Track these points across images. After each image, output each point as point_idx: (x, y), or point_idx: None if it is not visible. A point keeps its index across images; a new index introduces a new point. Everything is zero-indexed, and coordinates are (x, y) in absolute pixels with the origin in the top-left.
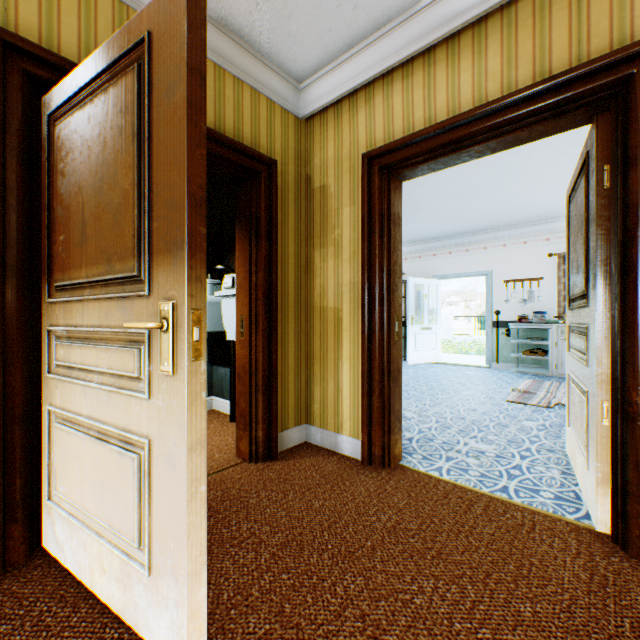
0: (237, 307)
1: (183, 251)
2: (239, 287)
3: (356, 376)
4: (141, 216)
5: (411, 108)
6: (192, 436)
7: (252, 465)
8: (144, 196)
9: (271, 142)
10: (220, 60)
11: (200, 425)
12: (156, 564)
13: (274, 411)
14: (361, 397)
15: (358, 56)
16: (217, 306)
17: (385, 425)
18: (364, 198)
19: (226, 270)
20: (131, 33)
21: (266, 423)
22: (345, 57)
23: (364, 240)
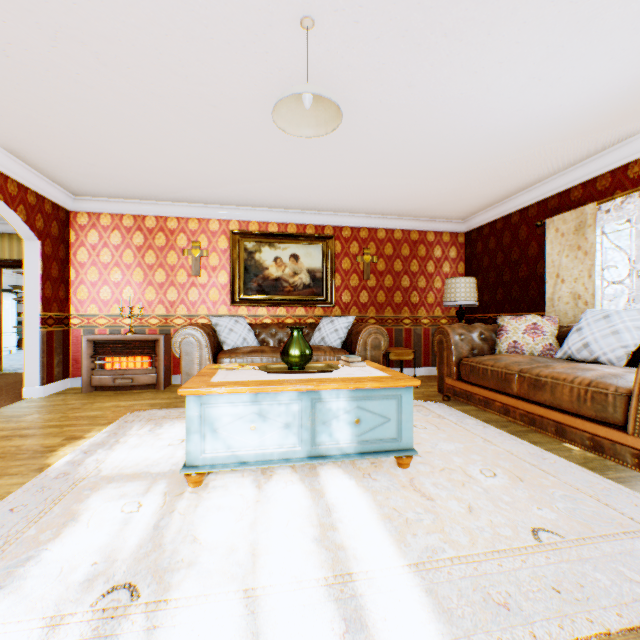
0: None
1: None
2: None
3: None
4: None
5: (5, 249)
6: None
7: None
8: None
9: None
10: None
11: None
12: None
13: None
14: None
15: None
16: None
17: None
18: None
19: None
20: None
21: None
22: None
23: None
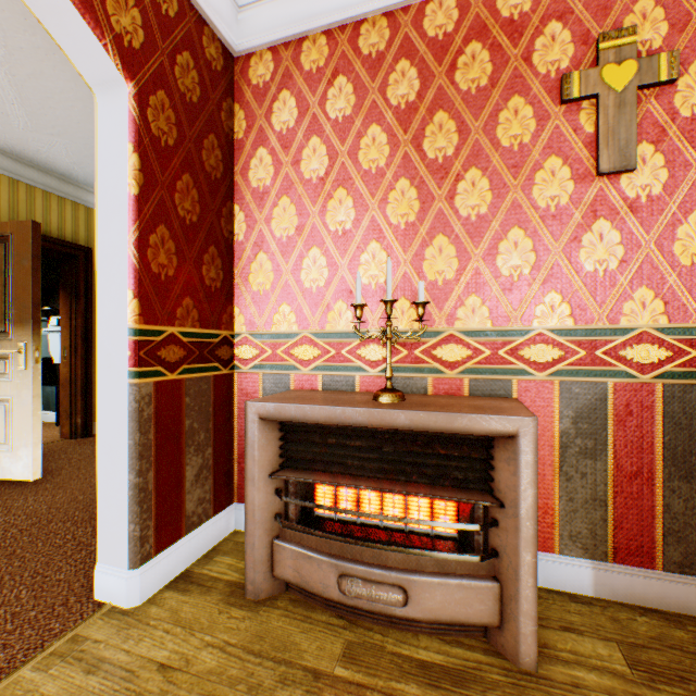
0: (62, 340)
1: (31, 324)
2: (64, 327)
3: None
4: (7, 306)
5: None
6: (36, 392)
7: (73, 440)
8: (9, 298)
9: (89, 234)
10: (48, 188)
11: (39, 389)
12: (17, 446)
13: (91, 406)
14: None
15: None
16: (45, 338)
17: None
18: None
19: (53, 311)
20: (1, 228)
21: (85, 414)
22: None
23: None
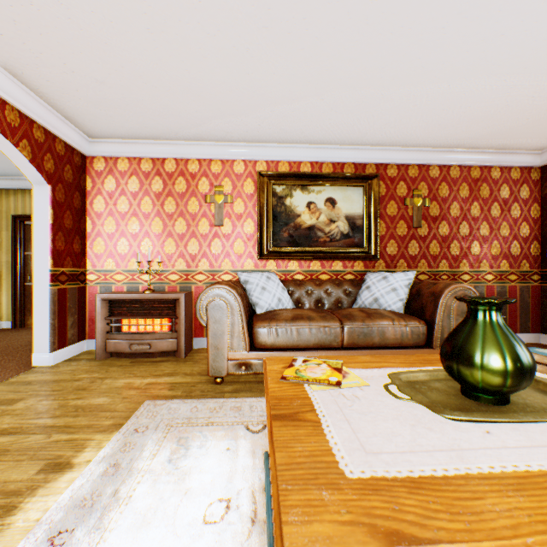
0: None
1: None
2: None
3: (10, 297)
4: None
5: None
6: None
7: None
8: None
9: None
10: None
11: None
12: None
13: None
14: (12, 304)
15: (10, 180)
16: None
17: (24, 313)
18: (14, 231)
19: None
20: None
21: None
22: (4, 178)
23: (14, 246)
